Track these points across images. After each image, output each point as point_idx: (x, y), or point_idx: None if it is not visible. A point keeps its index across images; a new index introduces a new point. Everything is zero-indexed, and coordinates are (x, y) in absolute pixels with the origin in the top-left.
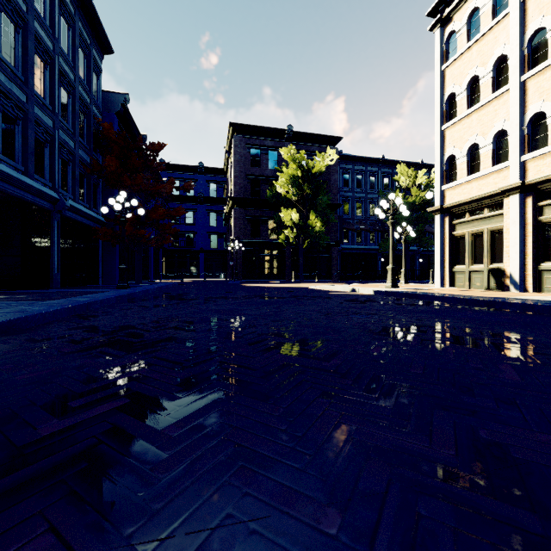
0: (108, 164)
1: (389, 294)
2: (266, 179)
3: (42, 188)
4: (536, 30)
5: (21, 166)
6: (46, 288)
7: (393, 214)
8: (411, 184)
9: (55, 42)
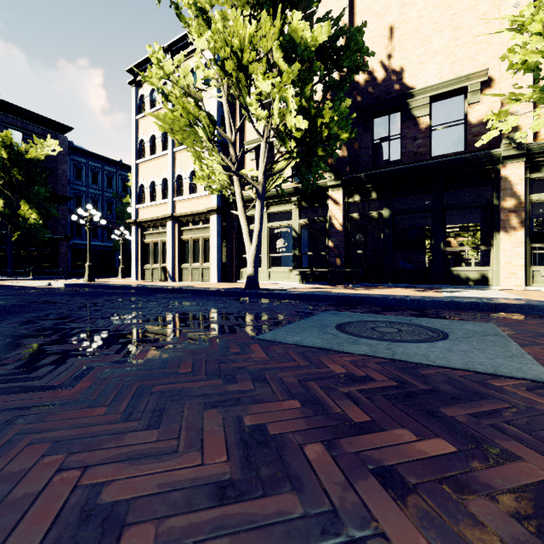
0: None
1: (74, 285)
2: None
3: None
4: None
5: None
6: None
7: (90, 222)
8: None
9: None
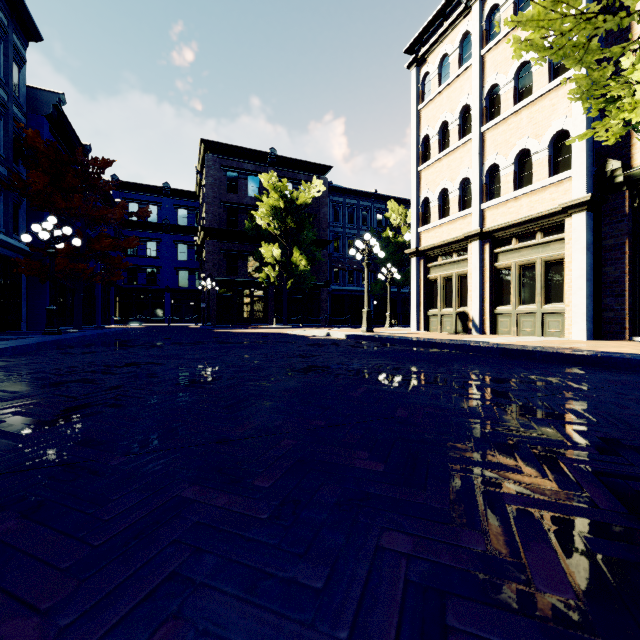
0: (34, 181)
1: (358, 337)
2: (245, 208)
3: None
4: (492, 86)
5: None
6: None
7: (368, 255)
8: (402, 223)
9: None
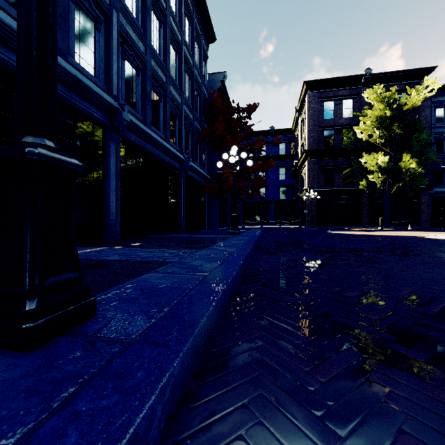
0: (217, 128)
1: None
2: (340, 128)
3: (175, 151)
4: None
5: (162, 135)
6: (177, 233)
7: None
8: None
9: (182, 34)
